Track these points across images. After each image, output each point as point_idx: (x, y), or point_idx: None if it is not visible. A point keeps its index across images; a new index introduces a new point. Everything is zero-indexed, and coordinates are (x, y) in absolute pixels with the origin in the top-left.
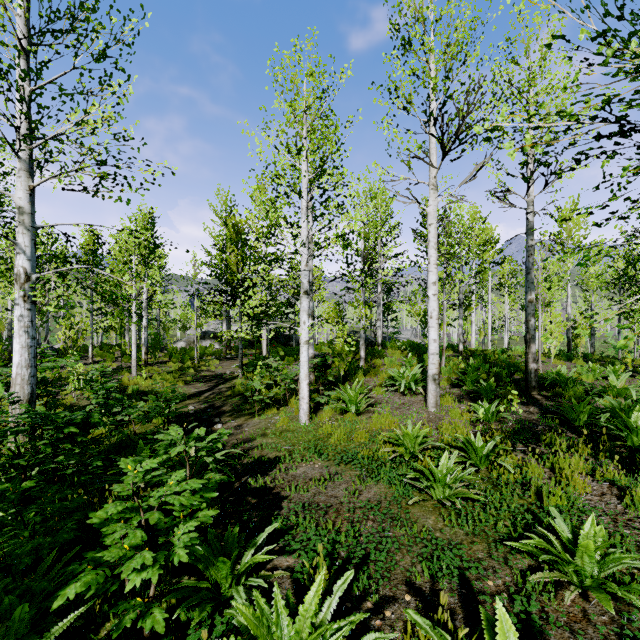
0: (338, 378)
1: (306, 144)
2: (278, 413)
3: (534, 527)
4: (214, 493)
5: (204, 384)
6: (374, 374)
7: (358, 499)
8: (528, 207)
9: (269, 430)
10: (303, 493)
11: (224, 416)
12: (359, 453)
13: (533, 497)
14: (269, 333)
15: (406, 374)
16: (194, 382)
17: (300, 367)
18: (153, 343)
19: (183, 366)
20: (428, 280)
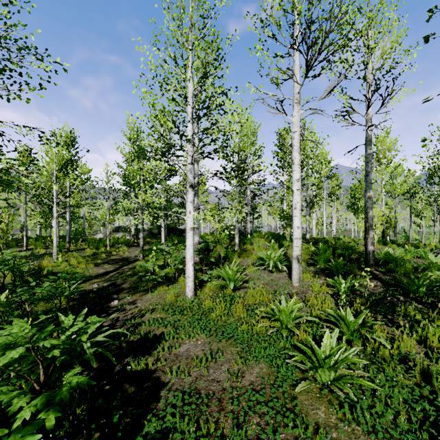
0: (218, 259)
1: (191, 59)
2: (168, 289)
3: (435, 419)
4: (34, 436)
5: (111, 266)
6: (246, 256)
7: (241, 384)
8: (367, 123)
9: (159, 305)
10: (184, 377)
11: (122, 293)
12: (239, 328)
13: (418, 377)
14: (167, 227)
15: (272, 255)
16: (103, 264)
17: (186, 250)
18: (74, 234)
19: (97, 252)
20: (293, 178)
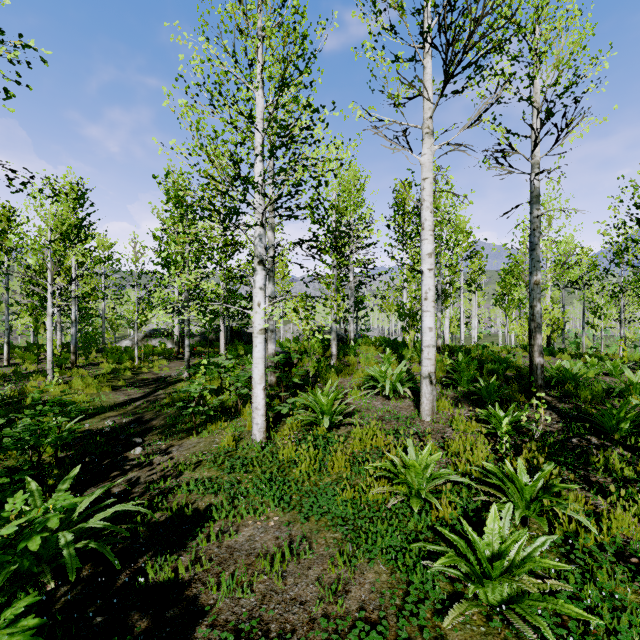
0: (305, 379)
1: (261, 58)
2: (225, 428)
3: None
4: None
5: (139, 389)
6: (349, 373)
7: (343, 607)
8: (533, 170)
9: (208, 455)
10: (241, 596)
11: (151, 434)
12: (338, 497)
13: None
14: (230, 331)
15: (389, 373)
16: (126, 387)
17: (253, 366)
18: (84, 341)
19: (119, 368)
20: (422, 251)
